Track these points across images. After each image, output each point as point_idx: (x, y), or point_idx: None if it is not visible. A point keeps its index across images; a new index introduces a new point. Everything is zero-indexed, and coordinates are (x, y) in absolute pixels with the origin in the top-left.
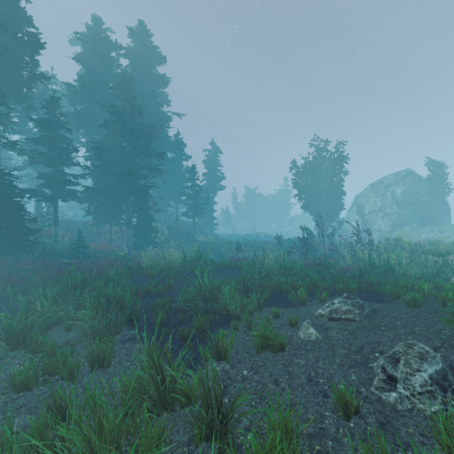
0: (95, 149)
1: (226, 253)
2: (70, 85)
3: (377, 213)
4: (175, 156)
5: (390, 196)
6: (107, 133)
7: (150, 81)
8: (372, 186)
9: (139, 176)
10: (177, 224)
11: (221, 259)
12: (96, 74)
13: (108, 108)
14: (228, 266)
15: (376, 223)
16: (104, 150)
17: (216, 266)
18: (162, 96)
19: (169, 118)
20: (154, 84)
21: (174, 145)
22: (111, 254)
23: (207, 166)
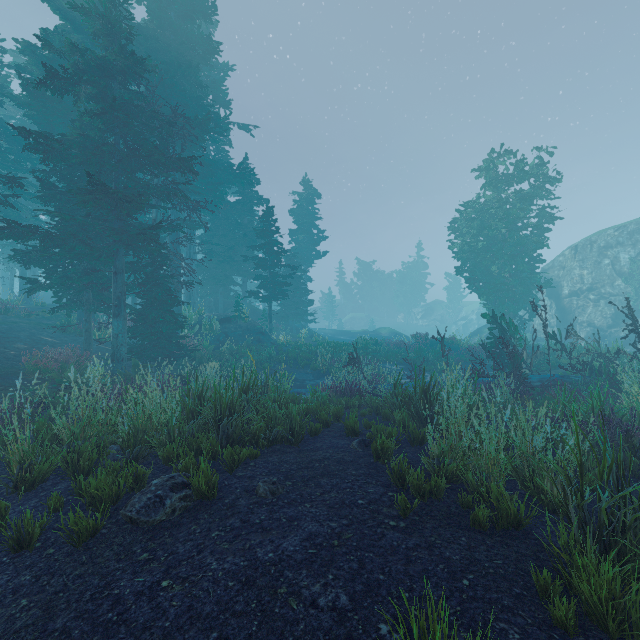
0: (24, 135)
1: (327, 367)
2: (29, 46)
3: (586, 295)
4: (242, 199)
5: (609, 265)
6: (78, 120)
7: (186, 49)
8: (574, 249)
9: (129, 201)
10: (239, 312)
11: (313, 395)
12: (79, 24)
13: (70, 57)
14: (328, 421)
15: (584, 312)
16: (49, 140)
17: (290, 430)
18: (215, 87)
19: (225, 123)
20: (194, 53)
21: (237, 174)
22: (54, 377)
23: (297, 219)
